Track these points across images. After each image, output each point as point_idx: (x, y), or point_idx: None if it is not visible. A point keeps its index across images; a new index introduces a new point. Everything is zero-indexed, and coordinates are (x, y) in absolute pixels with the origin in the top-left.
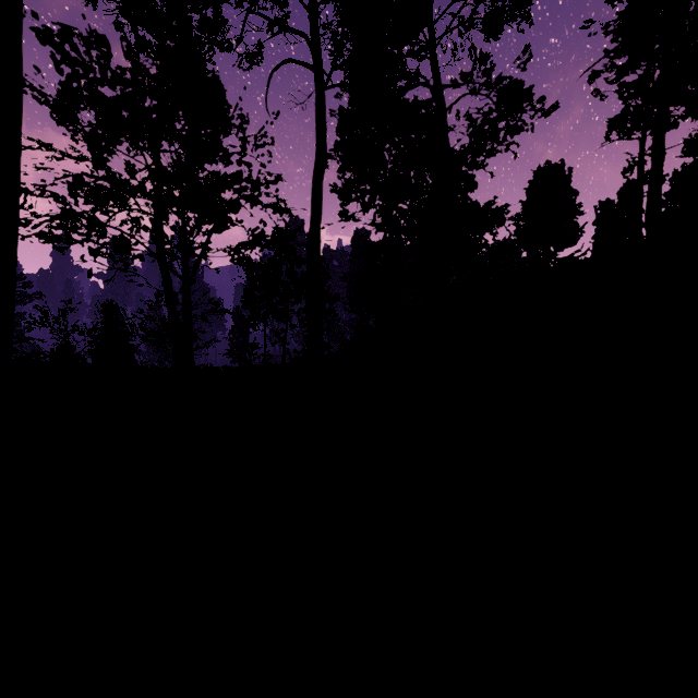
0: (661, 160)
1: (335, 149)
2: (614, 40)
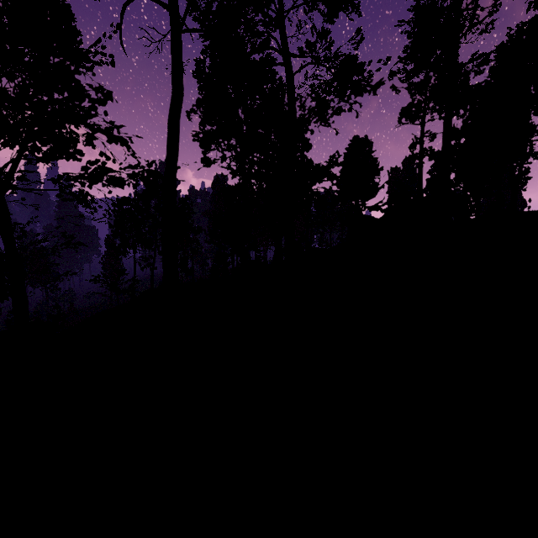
0: (450, 137)
1: (197, 105)
2: (405, 51)
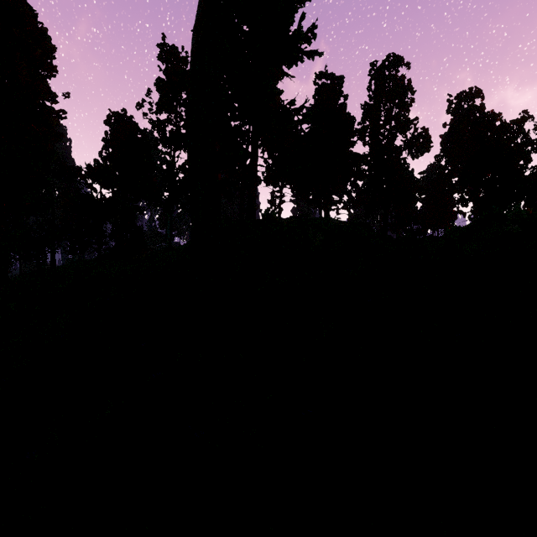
0: None
1: None
2: None
